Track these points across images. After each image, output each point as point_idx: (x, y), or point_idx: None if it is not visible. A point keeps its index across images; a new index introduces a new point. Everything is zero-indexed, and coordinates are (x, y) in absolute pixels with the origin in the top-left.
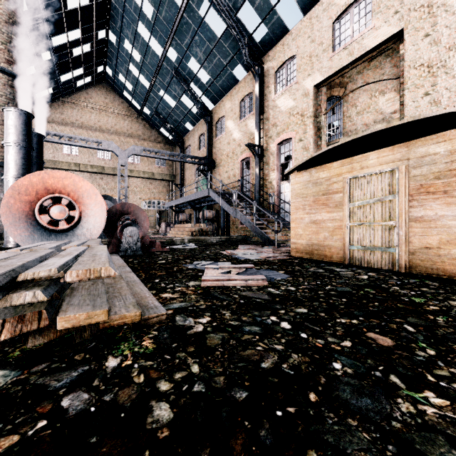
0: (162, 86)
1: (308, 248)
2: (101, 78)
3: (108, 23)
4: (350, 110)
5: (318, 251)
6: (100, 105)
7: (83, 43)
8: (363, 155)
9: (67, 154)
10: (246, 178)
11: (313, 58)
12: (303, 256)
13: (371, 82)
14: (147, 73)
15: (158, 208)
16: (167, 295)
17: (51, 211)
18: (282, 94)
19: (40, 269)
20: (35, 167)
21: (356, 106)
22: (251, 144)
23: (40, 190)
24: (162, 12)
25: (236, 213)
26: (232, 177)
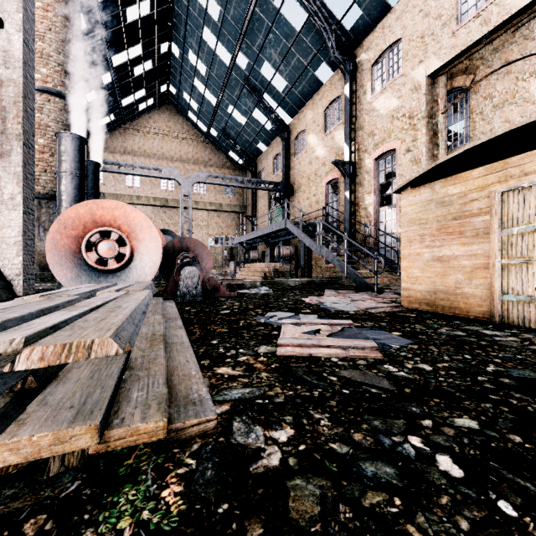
0: (230, 101)
1: (428, 296)
2: (164, 99)
3: (171, 33)
4: (482, 104)
5: (445, 301)
6: (163, 130)
7: (145, 60)
8: (526, 154)
9: (129, 187)
10: (332, 205)
11: (426, 38)
12: (421, 308)
13: (519, 58)
14: (213, 88)
15: (226, 245)
16: (224, 370)
17: (99, 248)
18: (381, 93)
19: (1, 338)
20: (91, 199)
21: (492, 97)
22: (340, 161)
23: (89, 223)
24: (230, 10)
25: (321, 249)
26: (315, 204)
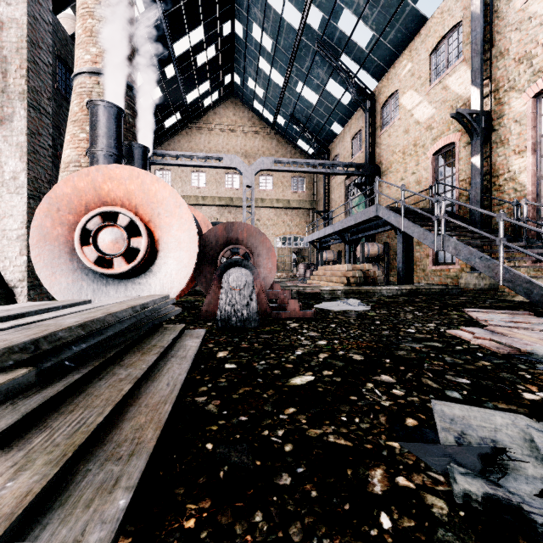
0: (299, 77)
1: None
2: (229, 92)
3: (233, 9)
4: None
5: None
6: (228, 125)
7: (207, 46)
8: None
9: (195, 187)
10: (443, 183)
11: None
12: None
13: None
14: (280, 64)
15: (295, 245)
16: None
17: (100, 240)
18: None
19: None
20: None
21: None
22: (465, 110)
23: (92, 203)
24: None
25: (443, 241)
26: (414, 185)
